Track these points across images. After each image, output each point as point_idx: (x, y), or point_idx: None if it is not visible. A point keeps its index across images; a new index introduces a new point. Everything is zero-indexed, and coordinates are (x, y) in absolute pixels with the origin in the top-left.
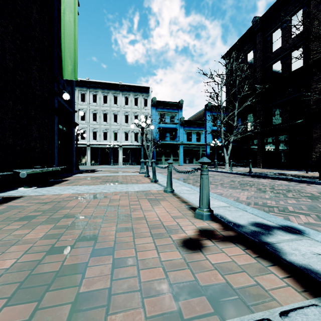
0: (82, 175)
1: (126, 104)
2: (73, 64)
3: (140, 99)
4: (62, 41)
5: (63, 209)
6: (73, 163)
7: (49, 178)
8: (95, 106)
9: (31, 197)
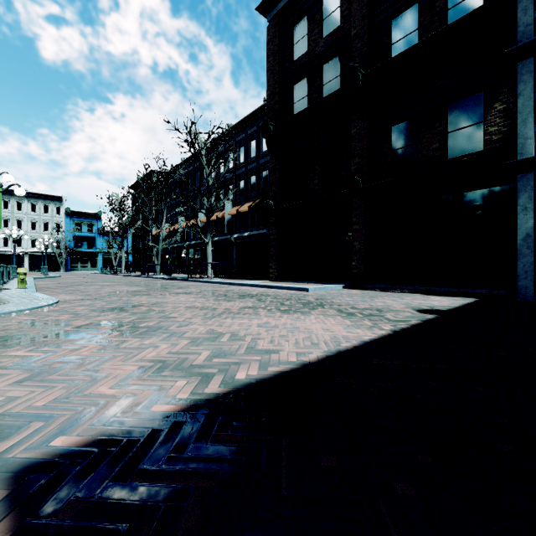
0: None
1: (34, 211)
2: None
3: (52, 207)
4: None
5: None
6: None
7: None
8: None
9: None
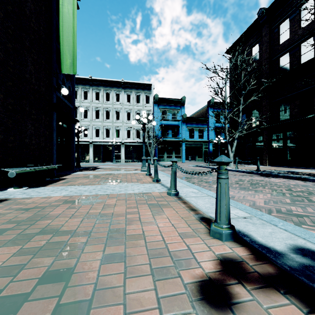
0: (81, 173)
1: (128, 101)
2: (72, 58)
3: (142, 96)
4: (61, 34)
5: (45, 218)
6: (73, 161)
7: (47, 177)
8: (98, 104)
9: (16, 200)
